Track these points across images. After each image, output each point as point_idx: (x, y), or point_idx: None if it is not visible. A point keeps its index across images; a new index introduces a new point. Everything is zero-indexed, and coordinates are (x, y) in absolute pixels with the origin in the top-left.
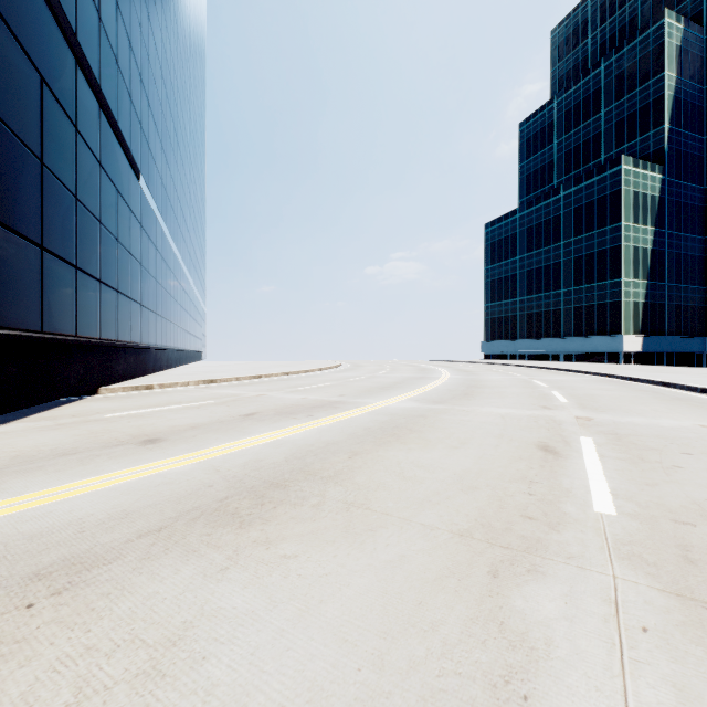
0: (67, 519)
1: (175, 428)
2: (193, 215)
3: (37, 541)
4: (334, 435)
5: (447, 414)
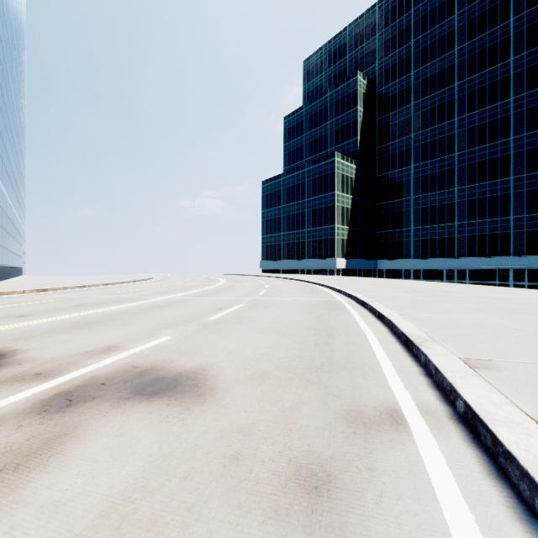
0: (7, 333)
1: (33, 311)
2: (15, 149)
3: (1, 336)
4: (128, 309)
5: (194, 300)
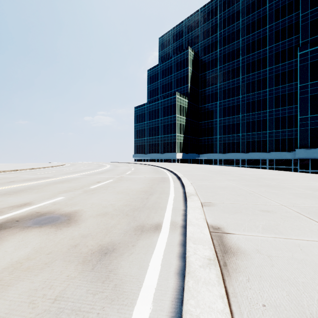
0: None
1: None
2: None
3: None
4: (42, 183)
5: (85, 178)
